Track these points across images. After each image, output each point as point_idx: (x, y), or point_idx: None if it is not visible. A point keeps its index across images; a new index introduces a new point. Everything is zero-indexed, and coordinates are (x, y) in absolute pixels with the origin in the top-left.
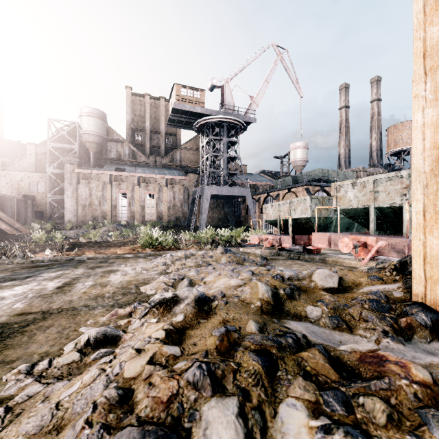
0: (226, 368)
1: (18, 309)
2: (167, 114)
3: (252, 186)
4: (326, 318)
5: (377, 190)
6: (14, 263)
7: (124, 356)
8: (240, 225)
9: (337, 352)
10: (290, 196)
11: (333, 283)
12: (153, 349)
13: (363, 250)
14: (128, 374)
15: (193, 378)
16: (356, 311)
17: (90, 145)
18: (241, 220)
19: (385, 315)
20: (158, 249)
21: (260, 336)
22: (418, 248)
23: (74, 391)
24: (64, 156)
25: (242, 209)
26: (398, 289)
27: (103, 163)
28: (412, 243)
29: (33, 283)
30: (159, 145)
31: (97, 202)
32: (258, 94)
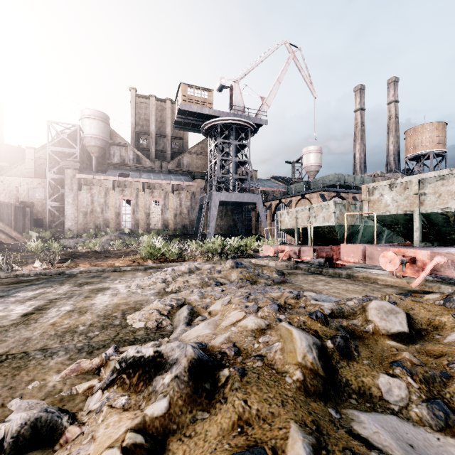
0: None
1: None
2: (173, 117)
3: (262, 192)
4: (421, 405)
5: (424, 192)
6: None
7: None
8: (250, 233)
9: None
10: (304, 203)
11: (400, 325)
12: None
13: (410, 266)
14: None
15: None
16: None
17: (92, 149)
18: (252, 228)
19: None
20: (160, 260)
21: None
22: None
23: None
24: (64, 161)
25: (252, 217)
26: None
27: (106, 168)
28: None
29: None
30: (165, 150)
31: (99, 209)
32: (269, 94)
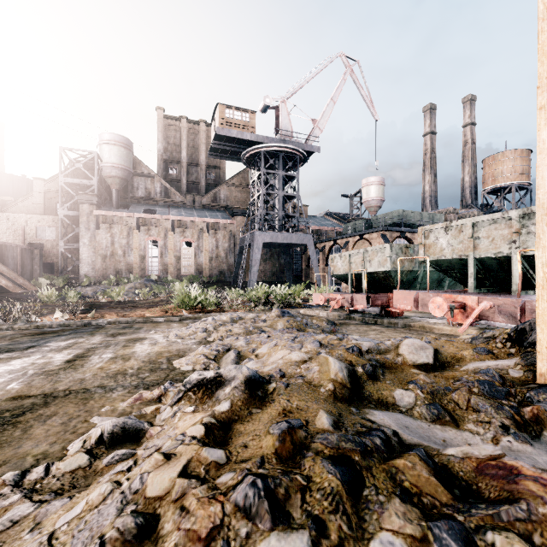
0: (291, 484)
1: (13, 391)
2: (208, 142)
3: (314, 231)
4: (422, 407)
5: (478, 236)
6: (14, 328)
7: (147, 464)
8: (299, 280)
9: (444, 457)
10: (362, 244)
11: (426, 358)
12: (187, 453)
13: (460, 312)
14: (152, 491)
15: (244, 501)
16: (462, 397)
17: (113, 180)
18: (301, 274)
19: (501, 402)
20: (196, 311)
21: (337, 435)
22: (546, 312)
23: (75, 516)
24: (79, 195)
25: (302, 261)
26: (516, 367)
27: (128, 203)
28: (537, 306)
29: (36, 355)
30: (198, 181)
31: (120, 252)
32: (322, 116)
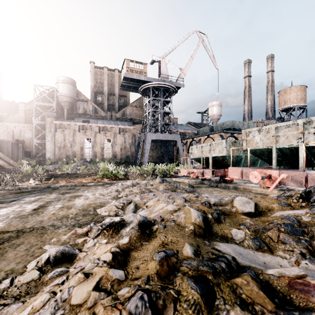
0: (167, 297)
1: None
2: (119, 82)
3: (181, 133)
4: (249, 240)
5: (278, 135)
6: (5, 189)
7: (73, 281)
8: (172, 161)
9: (266, 276)
10: (209, 140)
11: (250, 208)
12: (100, 273)
13: (268, 180)
14: (75, 300)
15: (135, 310)
16: (274, 234)
17: (64, 103)
18: (173, 158)
19: (299, 237)
20: (112, 179)
21: (197, 261)
22: None
23: None
24: (45, 112)
25: (174, 150)
26: (306, 214)
27: (73, 117)
28: None
29: (16, 206)
30: (114, 104)
31: (69, 145)
32: (185, 66)
